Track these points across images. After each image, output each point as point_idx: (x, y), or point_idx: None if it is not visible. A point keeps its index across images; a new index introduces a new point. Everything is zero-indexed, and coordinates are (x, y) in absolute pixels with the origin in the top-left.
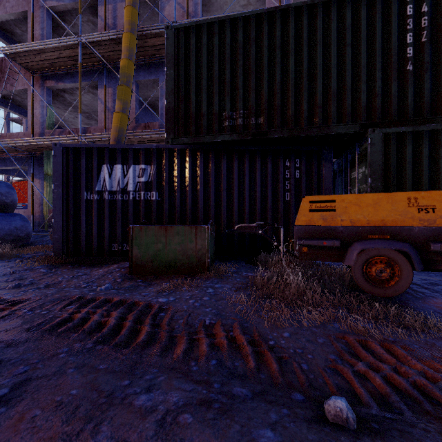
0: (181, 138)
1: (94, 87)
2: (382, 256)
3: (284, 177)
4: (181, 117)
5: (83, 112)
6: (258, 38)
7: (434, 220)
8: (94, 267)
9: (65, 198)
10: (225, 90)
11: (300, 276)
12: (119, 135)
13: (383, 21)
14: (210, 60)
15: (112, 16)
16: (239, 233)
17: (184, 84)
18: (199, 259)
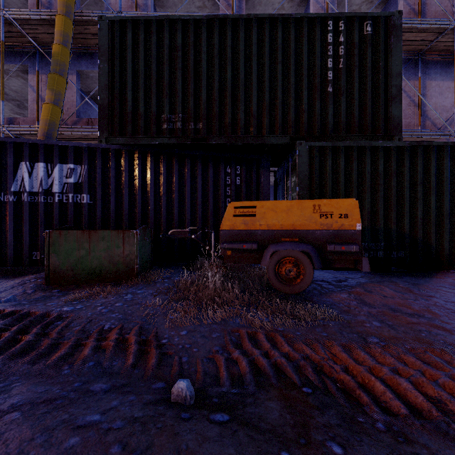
0: (116, 138)
1: (24, 71)
2: (290, 257)
3: (225, 183)
4: (116, 116)
5: (13, 100)
6: (197, 43)
7: (331, 225)
8: (8, 279)
9: None
10: (164, 91)
11: (217, 278)
12: (50, 130)
13: (309, 44)
14: (149, 59)
15: None
16: (180, 239)
17: (119, 81)
18: (127, 265)
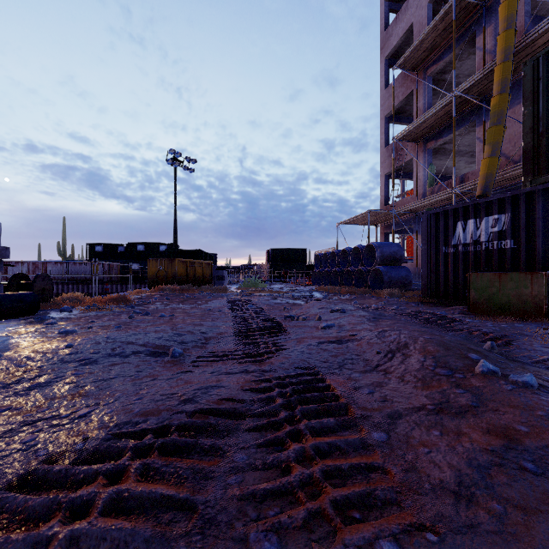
0: (542, 177)
1: (474, 125)
2: None
3: None
4: (541, 154)
5: (466, 153)
6: None
7: None
8: None
9: (429, 253)
10: None
11: None
12: (486, 182)
13: None
14: None
15: (492, 37)
16: None
17: (545, 116)
18: (535, 305)
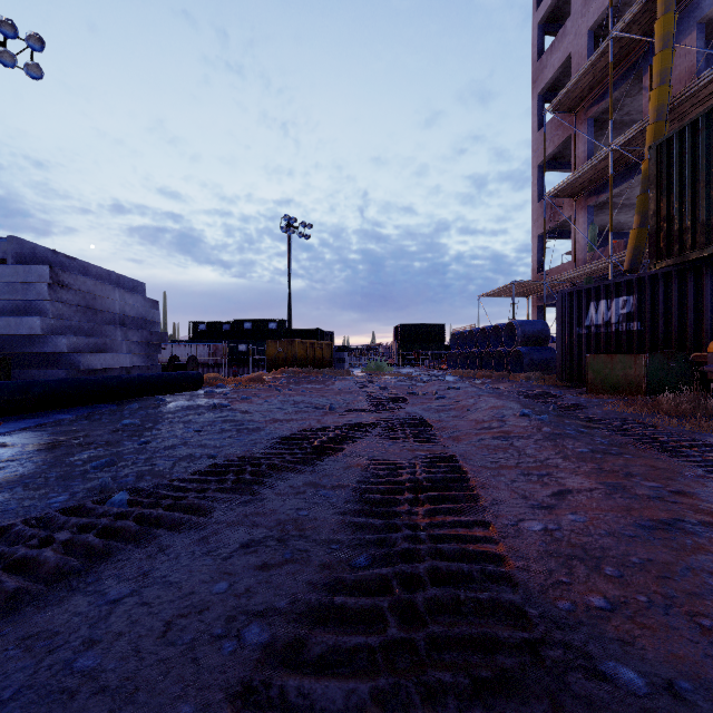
0: (664, 261)
1: None
2: None
3: None
4: (663, 239)
5: None
6: None
7: None
8: None
9: (564, 334)
10: None
11: (671, 394)
12: (634, 256)
13: None
14: (697, 162)
15: None
16: None
17: (666, 202)
18: (637, 384)
